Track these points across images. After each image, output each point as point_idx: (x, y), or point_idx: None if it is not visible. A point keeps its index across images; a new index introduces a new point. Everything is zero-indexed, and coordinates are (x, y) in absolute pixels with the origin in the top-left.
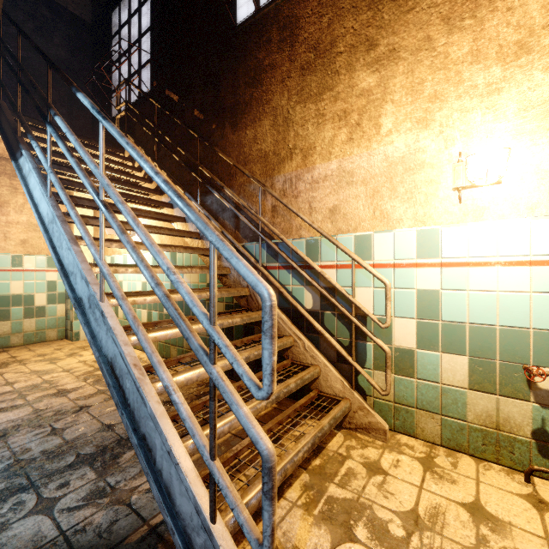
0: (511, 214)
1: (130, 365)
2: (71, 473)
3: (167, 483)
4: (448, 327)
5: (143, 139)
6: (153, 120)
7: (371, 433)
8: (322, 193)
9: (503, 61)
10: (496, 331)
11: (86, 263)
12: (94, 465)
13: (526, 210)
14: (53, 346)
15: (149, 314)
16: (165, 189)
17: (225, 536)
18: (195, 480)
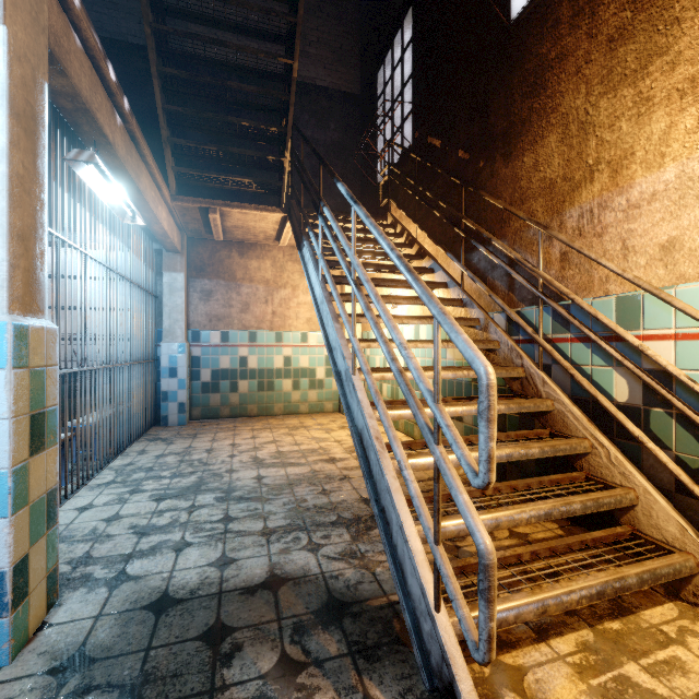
0: None
1: (373, 437)
2: (332, 530)
3: (401, 560)
4: None
5: (405, 200)
6: (414, 176)
7: None
8: (645, 222)
9: None
10: None
11: (343, 339)
12: (350, 529)
13: None
14: (329, 418)
15: None
16: (398, 264)
17: (448, 630)
18: (422, 563)
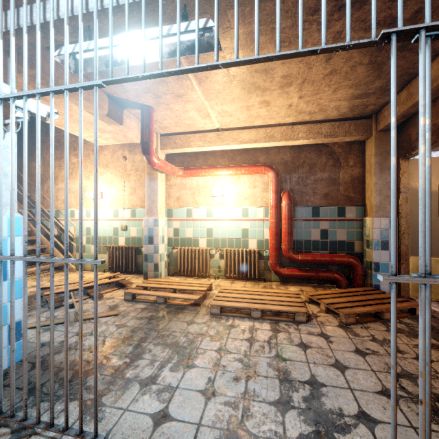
0: (105, 207)
1: None
2: None
3: None
4: (93, 237)
5: None
6: None
7: (70, 271)
8: (61, 194)
9: (104, 167)
10: (102, 237)
11: None
12: None
13: (107, 206)
14: None
15: None
16: None
17: None
18: None
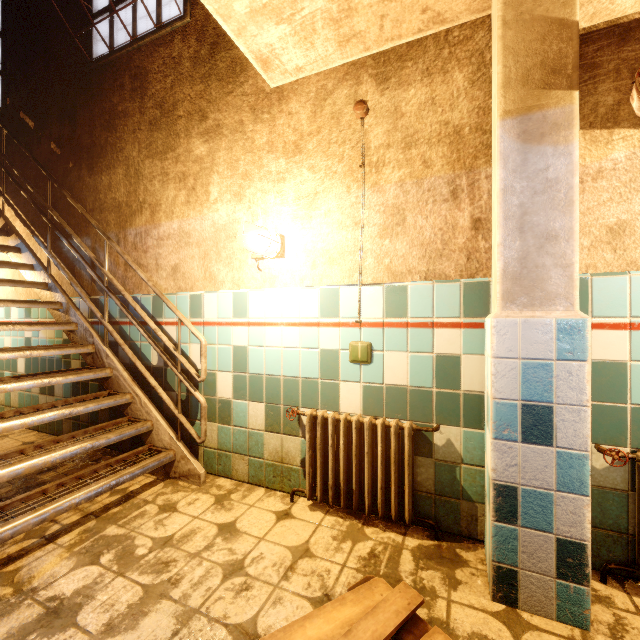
0: (291, 283)
1: None
2: None
3: None
4: (253, 378)
5: None
6: (6, 144)
7: (190, 479)
8: (166, 251)
9: (287, 155)
10: (281, 381)
11: None
12: None
13: (299, 281)
14: None
15: (1, 375)
16: None
17: None
18: None
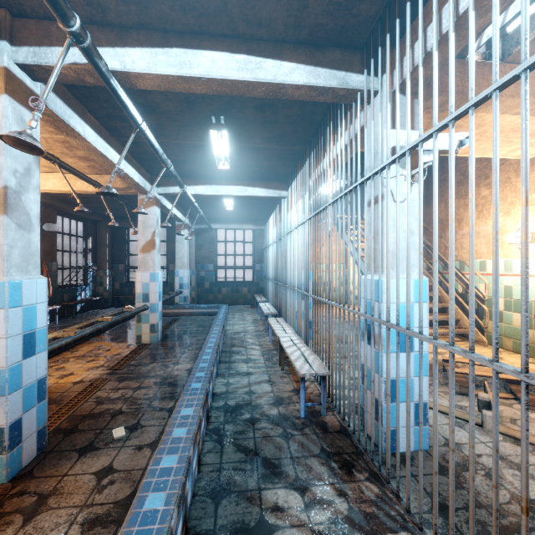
0: None
1: None
2: None
3: None
4: (515, 301)
5: None
6: None
7: (479, 343)
8: (466, 240)
9: None
10: (532, 303)
11: None
12: None
13: None
14: None
15: None
16: None
17: None
18: None
